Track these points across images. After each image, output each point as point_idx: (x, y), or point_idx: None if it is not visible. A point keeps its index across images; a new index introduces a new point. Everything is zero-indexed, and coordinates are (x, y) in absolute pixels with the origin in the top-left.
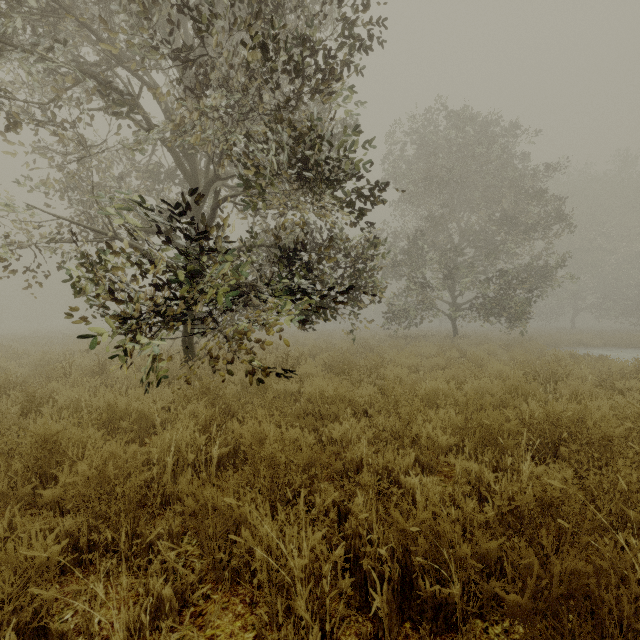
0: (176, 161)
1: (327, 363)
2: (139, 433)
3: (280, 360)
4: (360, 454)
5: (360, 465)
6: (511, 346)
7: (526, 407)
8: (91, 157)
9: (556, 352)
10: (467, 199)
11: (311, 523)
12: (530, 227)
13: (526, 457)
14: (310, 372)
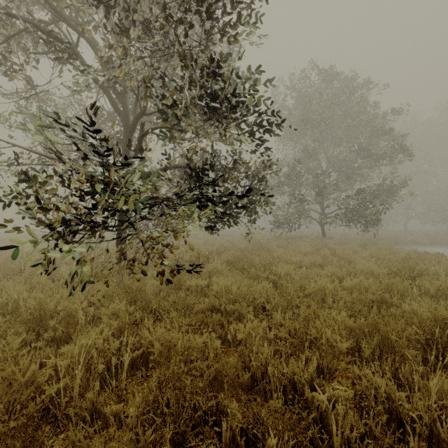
0: (110, 100)
1: (230, 260)
2: (67, 329)
3: (193, 258)
4: (264, 360)
5: (264, 371)
6: (367, 245)
7: (407, 307)
8: (36, 94)
9: (403, 250)
10: (332, 136)
11: (218, 444)
12: (380, 156)
13: (417, 359)
14: (217, 269)
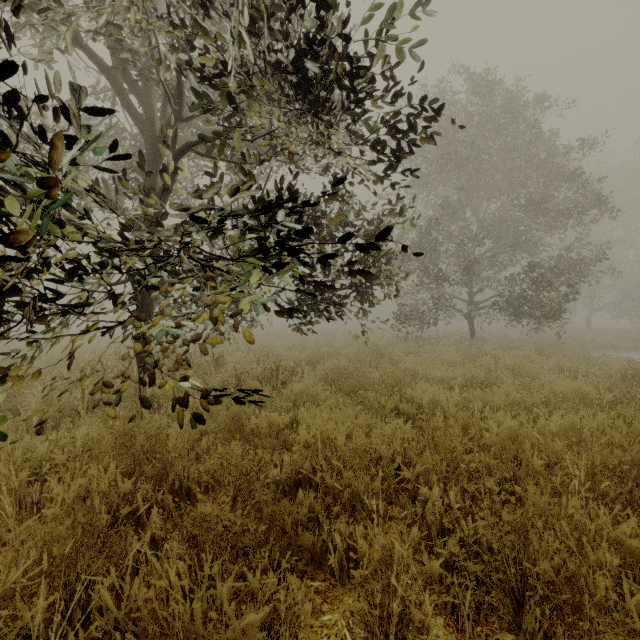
0: (118, 95)
1: (330, 375)
2: None
3: (268, 373)
4: None
5: None
6: (545, 350)
7: None
8: None
9: (610, 359)
10: (486, 183)
11: None
12: (563, 212)
13: None
14: (308, 392)
